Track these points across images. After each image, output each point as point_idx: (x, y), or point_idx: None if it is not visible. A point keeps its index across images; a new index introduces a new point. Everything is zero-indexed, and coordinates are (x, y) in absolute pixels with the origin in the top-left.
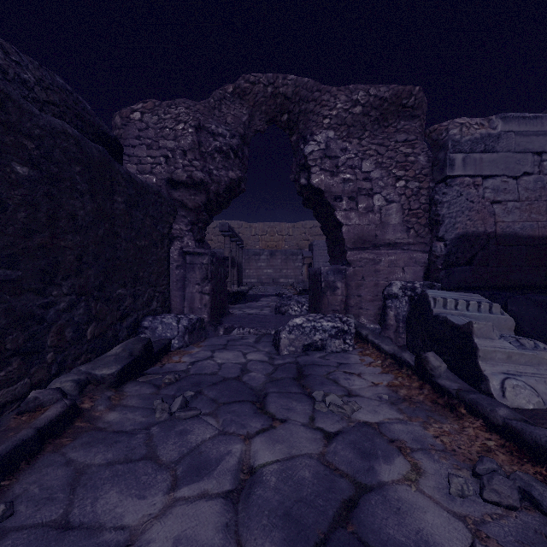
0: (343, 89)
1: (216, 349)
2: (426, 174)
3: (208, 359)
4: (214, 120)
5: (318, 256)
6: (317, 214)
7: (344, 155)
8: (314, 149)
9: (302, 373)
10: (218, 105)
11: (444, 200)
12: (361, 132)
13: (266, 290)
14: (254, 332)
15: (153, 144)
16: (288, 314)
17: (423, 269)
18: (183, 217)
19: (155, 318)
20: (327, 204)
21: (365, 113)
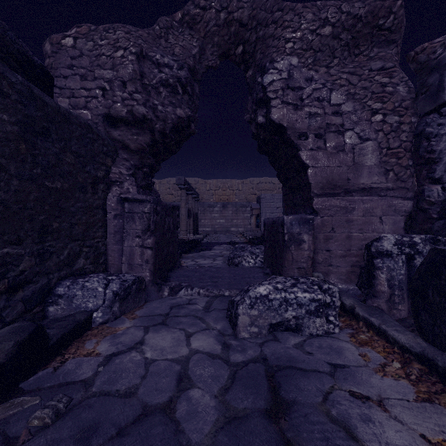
0: (309, 5)
1: (152, 324)
2: (406, 107)
3: (133, 349)
4: (160, 49)
5: (265, 208)
6: (273, 159)
7: (309, 86)
8: (275, 79)
9: (279, 392)
10: (164, 34)
11: (442, 132)
12: (329, 60)
13: (219, 238)
14: (204, 292)
15: (88, 75)
16: (241, 265)
17: (403, 219)
18: (124, 160)
19: (76, 282)
20: (289, 144)
21: (335, 35)
